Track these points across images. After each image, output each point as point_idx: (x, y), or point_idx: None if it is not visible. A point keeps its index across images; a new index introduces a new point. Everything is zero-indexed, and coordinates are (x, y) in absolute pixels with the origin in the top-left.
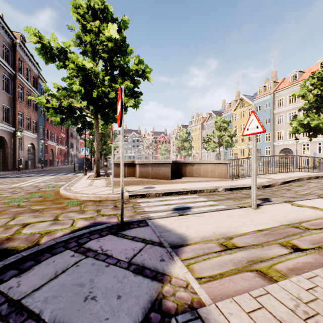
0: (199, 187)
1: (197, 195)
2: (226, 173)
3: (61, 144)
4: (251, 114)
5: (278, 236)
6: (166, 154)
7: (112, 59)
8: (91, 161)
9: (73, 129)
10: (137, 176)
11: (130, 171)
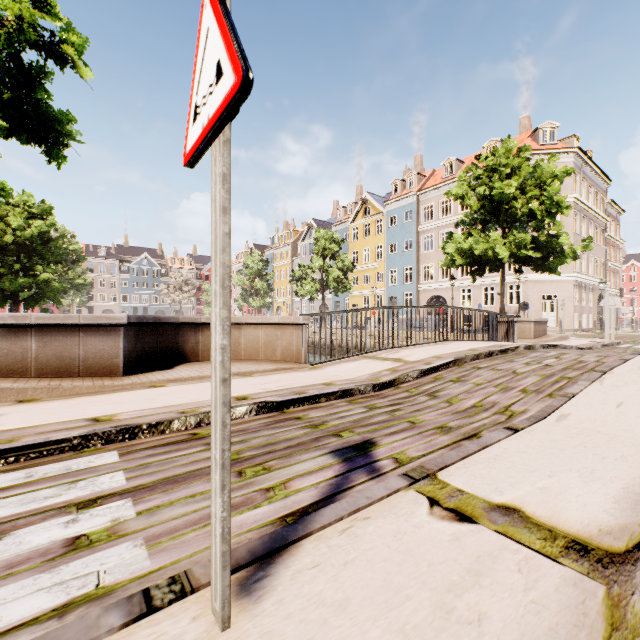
0: (177, 405)
1: (128, 447)
2: (300, 350)
3: None
4: (202, 6)
5: None
6: None
7: None
8: None
9: None
10: None
11: None
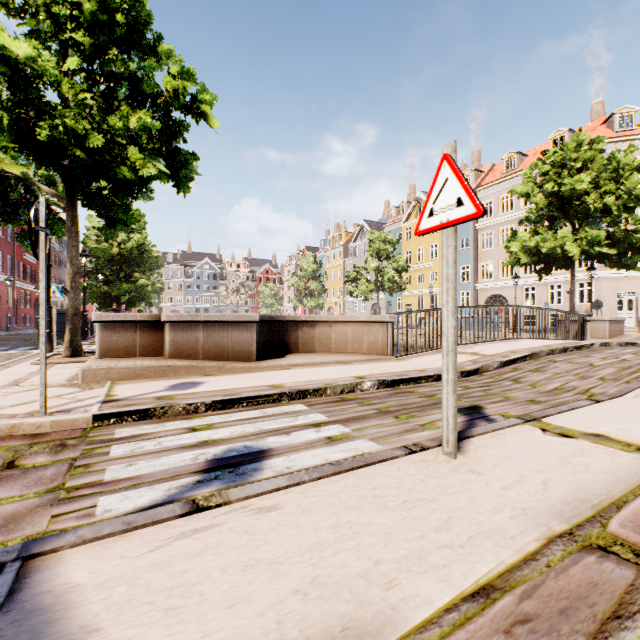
0: (318, 380)
1: (307, 402)
2: (386, 344)
3: (27, 280)
4: (440, 165)
5: (564, 639)
6: (275, 305)
7: (105, 54)
8: (84, 319)
9: (60, 247)
10: (165, 354)
11: (149, 342)
